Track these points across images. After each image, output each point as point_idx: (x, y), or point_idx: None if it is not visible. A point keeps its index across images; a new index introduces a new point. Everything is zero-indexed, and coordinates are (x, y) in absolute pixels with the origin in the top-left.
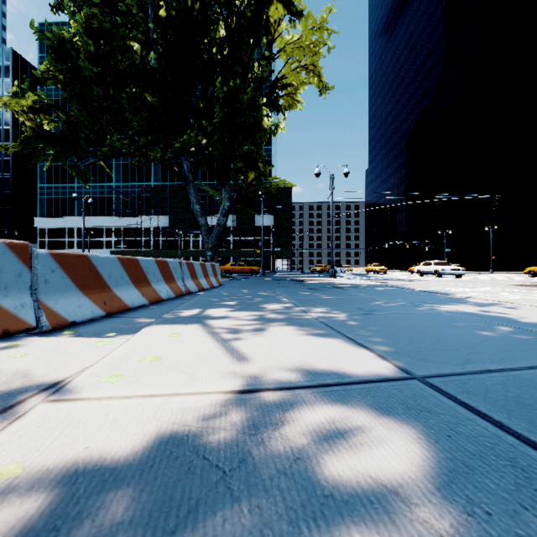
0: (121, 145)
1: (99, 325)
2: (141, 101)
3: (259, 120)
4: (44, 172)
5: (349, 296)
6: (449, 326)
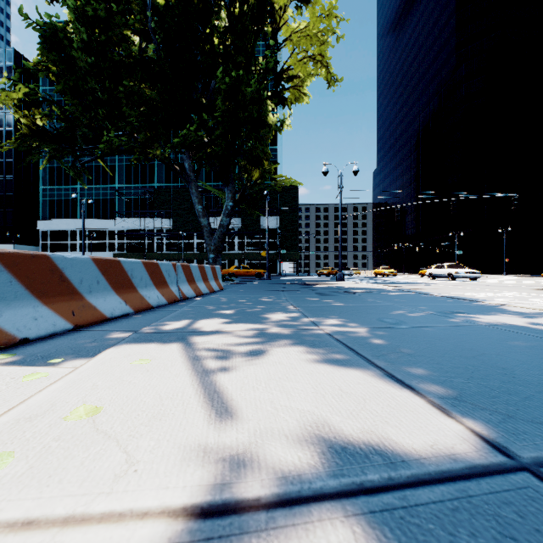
0: (118, 142)
1: (57, 343)
2: (139, 94)
3: (264, 116)
4: (47, 174)
5: (364, 303)
6: (508, 348)
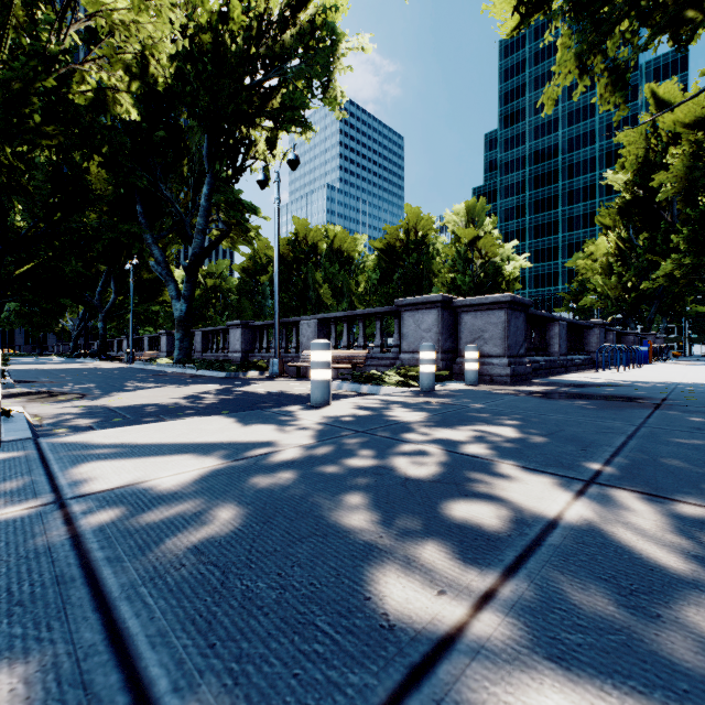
0: None
1: None
2: None
3: None
4: None
5: None
6: None
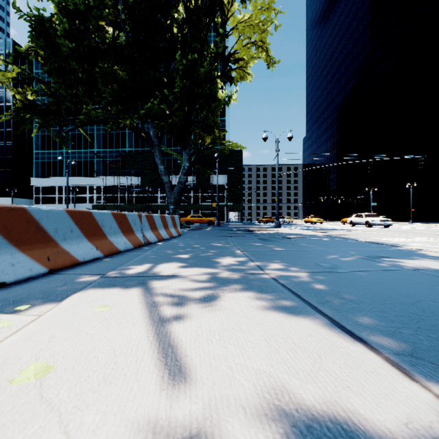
0: (95, 114)
1: (30, 287)
2: (112, 74)
3: (215, 92)
4: (39, 140)
5: (300, 248)
6: None
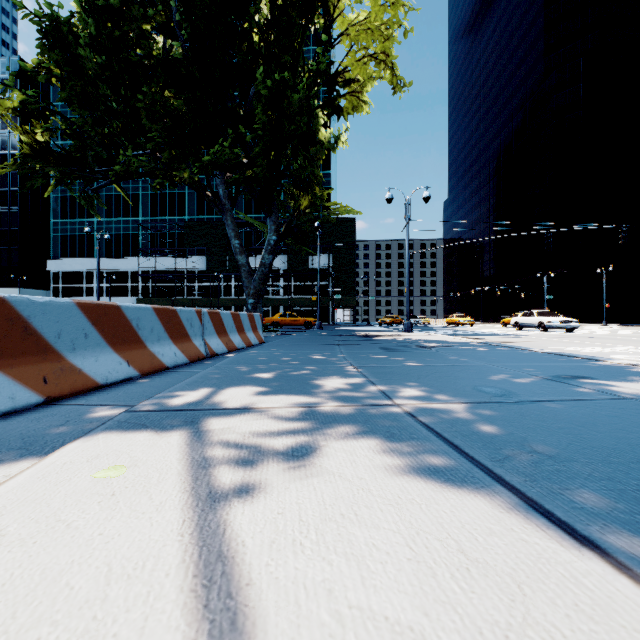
0: (138, 163)
1: (7, 428)
2: (162, 104)
3: (315, 130)
4: (58, 205)
5: (447, 362)
6: None
